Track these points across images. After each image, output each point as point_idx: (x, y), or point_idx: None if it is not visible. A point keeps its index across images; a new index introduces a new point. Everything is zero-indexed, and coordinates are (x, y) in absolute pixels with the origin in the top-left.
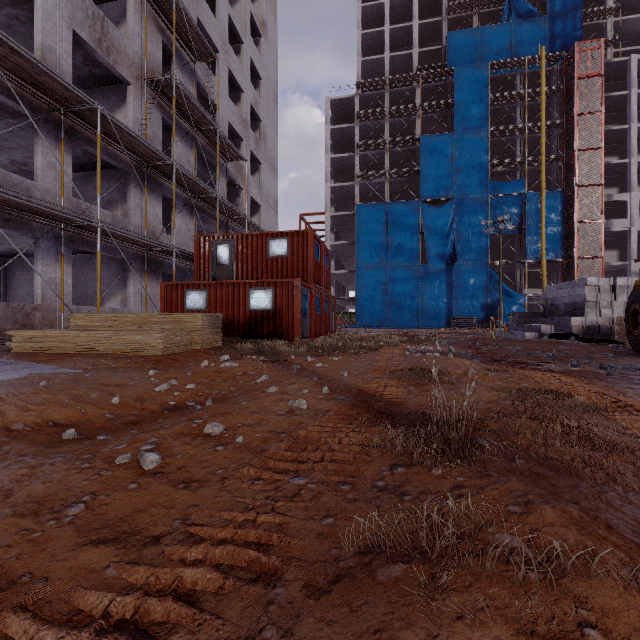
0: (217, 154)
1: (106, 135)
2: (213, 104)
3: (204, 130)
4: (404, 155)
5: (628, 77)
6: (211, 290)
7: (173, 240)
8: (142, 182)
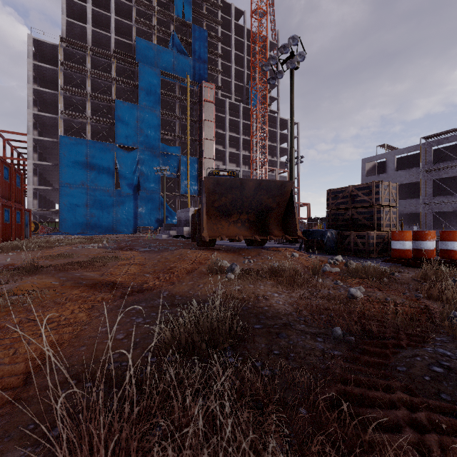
0: None
1: None
2: None
3: None
4: (103, 108)
5: (225, 109)
6: None
7: None
8: None
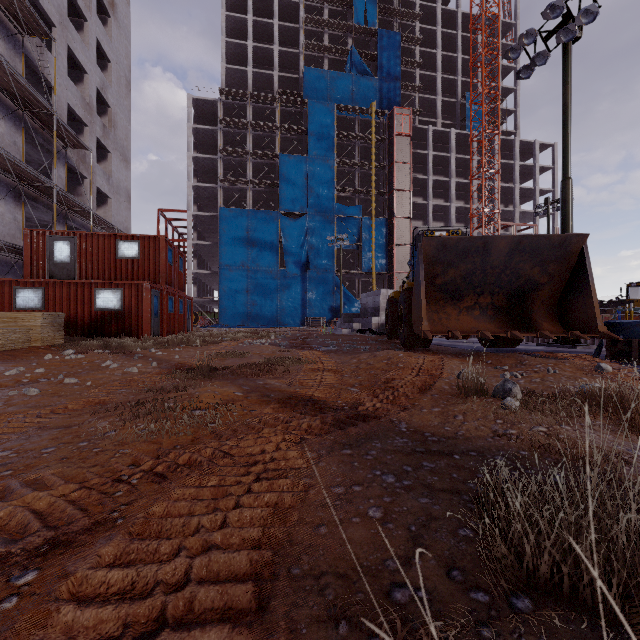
0: (54, 142)
1: None
2: (48, 82)
3: (36, 112)
4: (266, 167)
5: (427, 141)
6: (49, 289)
7: None
8: None
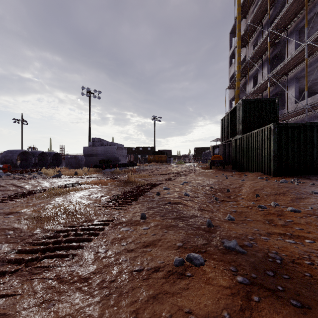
0: None
1: None
2: None
3: None
4: None
5: None
6: None
7: None
8: None
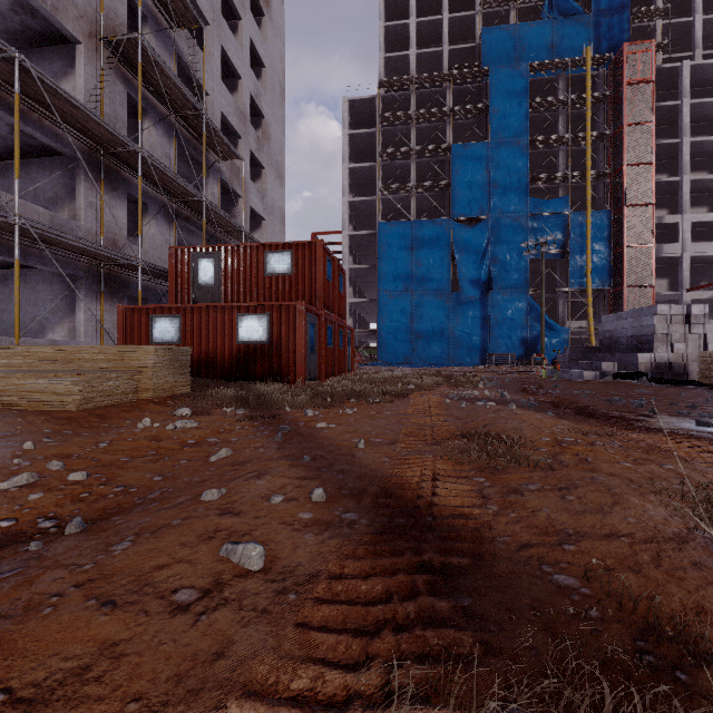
0: (203, 146)
1: (38, 103)
2: (201, 87)
3: (187, 116)
4: (433, 167)
5: (680, 85)
6: (186, 316)
7: (138, 251)
8: (97, 174)
